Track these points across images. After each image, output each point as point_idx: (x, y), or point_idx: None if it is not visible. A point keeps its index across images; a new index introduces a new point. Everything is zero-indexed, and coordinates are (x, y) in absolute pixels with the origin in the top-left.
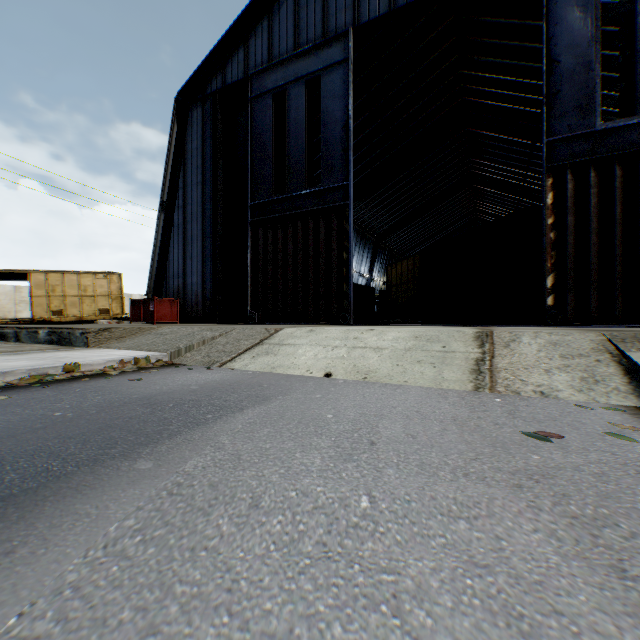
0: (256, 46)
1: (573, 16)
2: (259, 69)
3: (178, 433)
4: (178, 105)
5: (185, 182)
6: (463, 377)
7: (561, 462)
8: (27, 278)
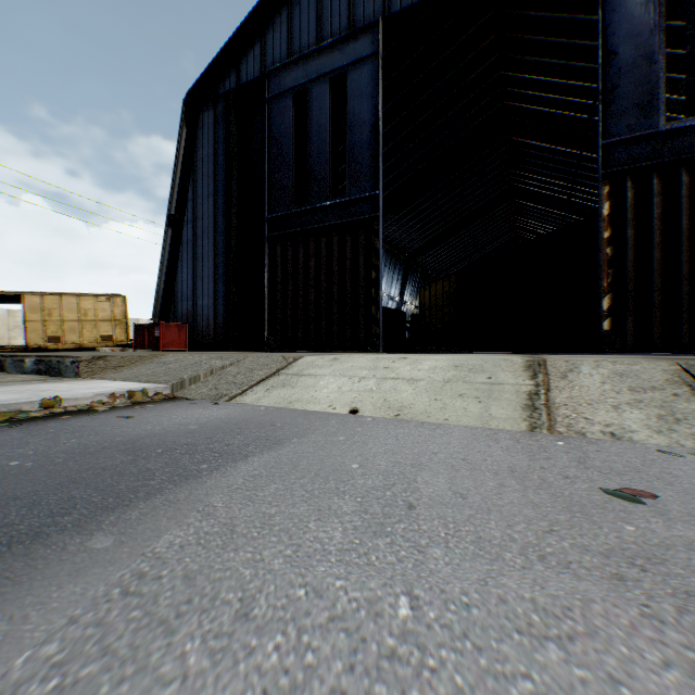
0: (274, 40)
1: (633, 2)
2: (277, 66)
3: (159, 491)
4: (187, 107)
5: (195, 193)
6: (515, 414)
7: (666, 536)
8: (21, 301)
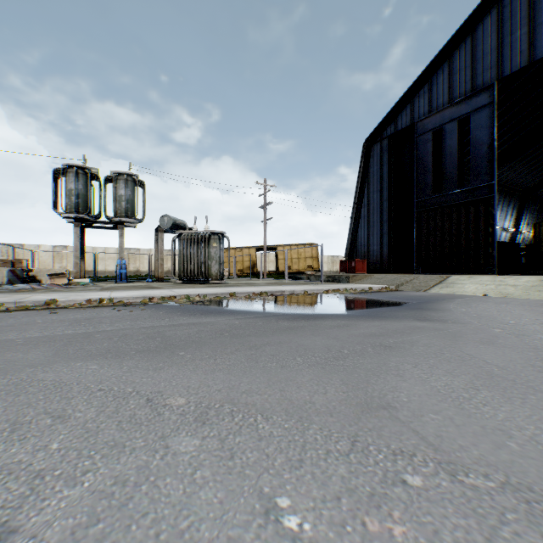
0: (419, 103)
1: None
2: (422, 118)
3: (443, 300)
4: (364, 147)
5: (368, 191)
6: None
7: None
8: (272, 249)
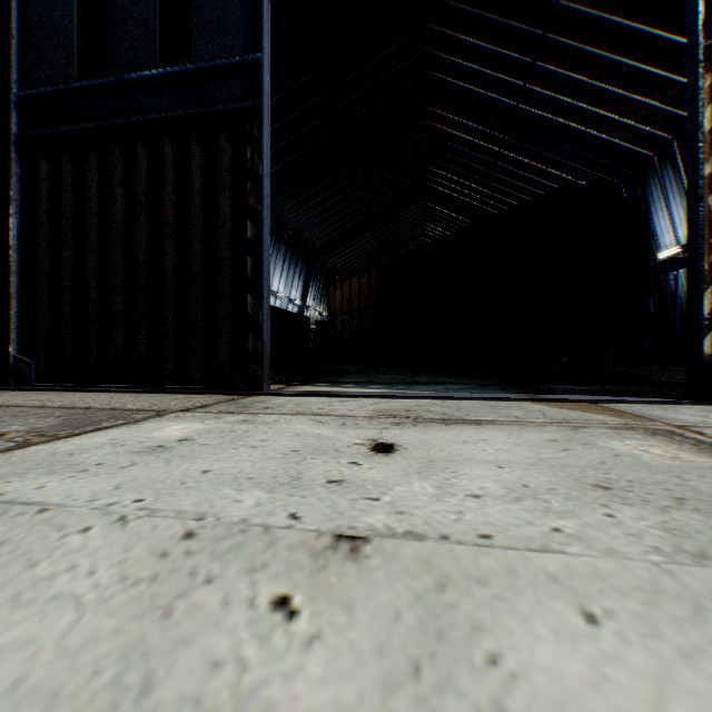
0: None
1: None
2: None
3: None
4: None
5: None
6: None
7: None
8: None
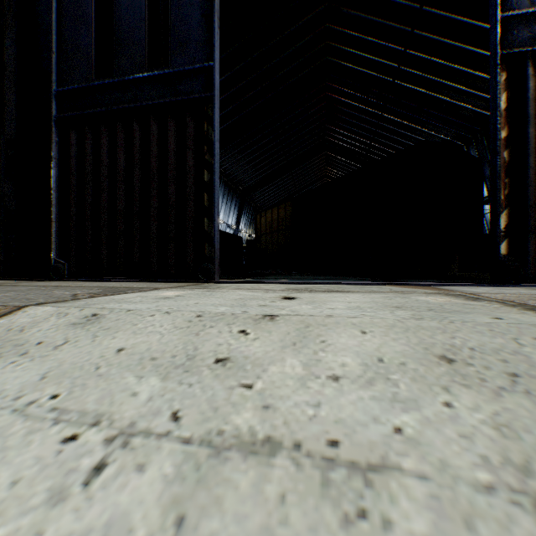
0: None
1: None
2: None
3: None
4: None
5: None
6: None
7: None
8: None
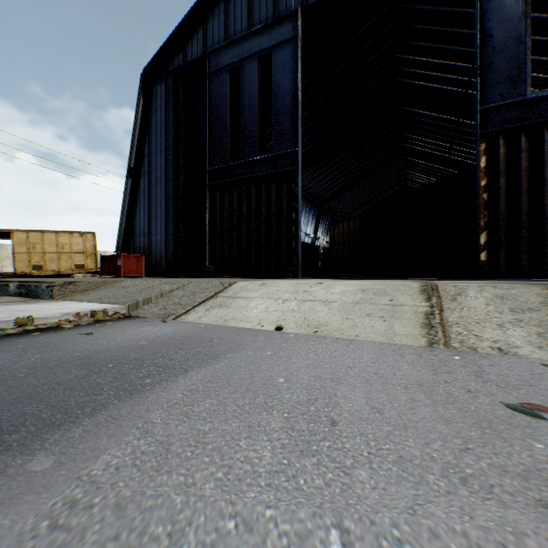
0: (214, 27)
1: None
2: (216, 47)
3: (105, 406)
4: (144, 81)
5: (150, 150)
6: (415, 331)
7: None
8: (11, 237)
